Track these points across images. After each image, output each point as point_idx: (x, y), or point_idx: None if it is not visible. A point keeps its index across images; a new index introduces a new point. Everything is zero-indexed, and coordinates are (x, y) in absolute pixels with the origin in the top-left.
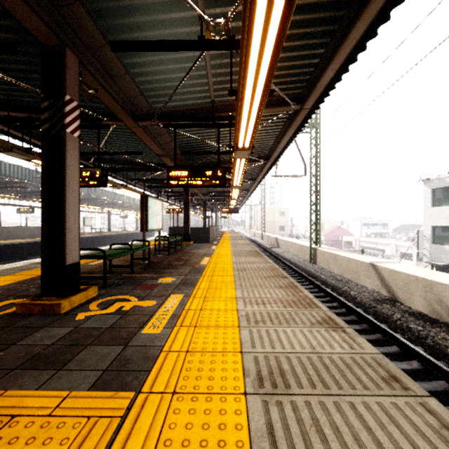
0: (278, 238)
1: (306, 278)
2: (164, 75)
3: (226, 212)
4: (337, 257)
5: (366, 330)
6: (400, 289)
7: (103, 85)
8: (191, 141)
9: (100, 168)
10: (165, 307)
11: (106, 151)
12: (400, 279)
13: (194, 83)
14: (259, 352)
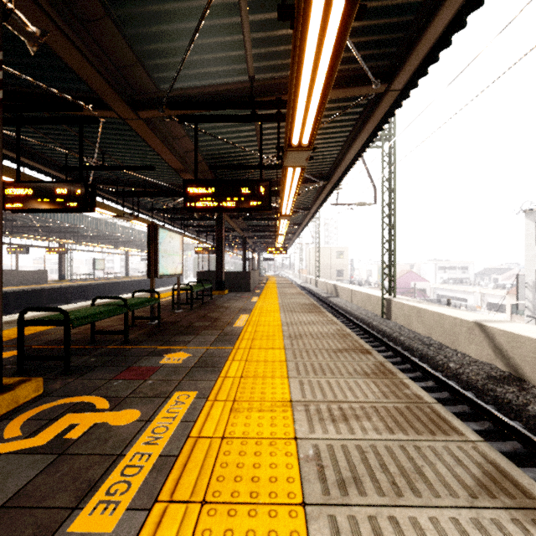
0: (338, 285)
1: (381, 341)
2: (171, 23)
3: (271, 253)
4: (422, 312)
5: (490, 431)
6: (528, 362)
7: (68, 35)
8: (223, 150)
9: (83, 183)
10: (153, 429)
11: (105, 165)
12: (528, 348)
13: (222, 41)
14: None
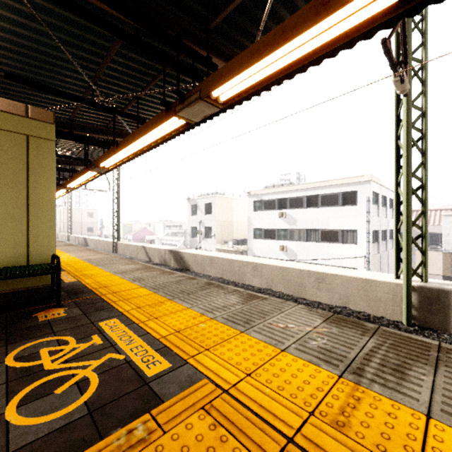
0: (87, 237)
1: None
2: None
3: None
4: (128, 246)
5: None
6: (152, 255)
7: None
8: None
9: None
10: None
11: None
12: (152, 251)
13: None
14: (85, 259)
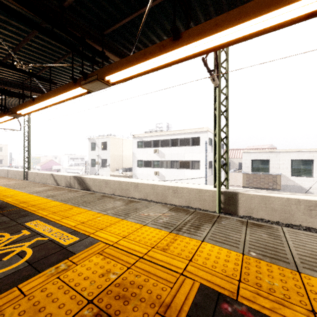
0: None
1: None
2: None
3: None
4: (38, 174)
5: None
6: (59, 180)
7: None
8: None
9: None
10: None
11: None
12: (59, 177)
13: None
14: (1, 184)
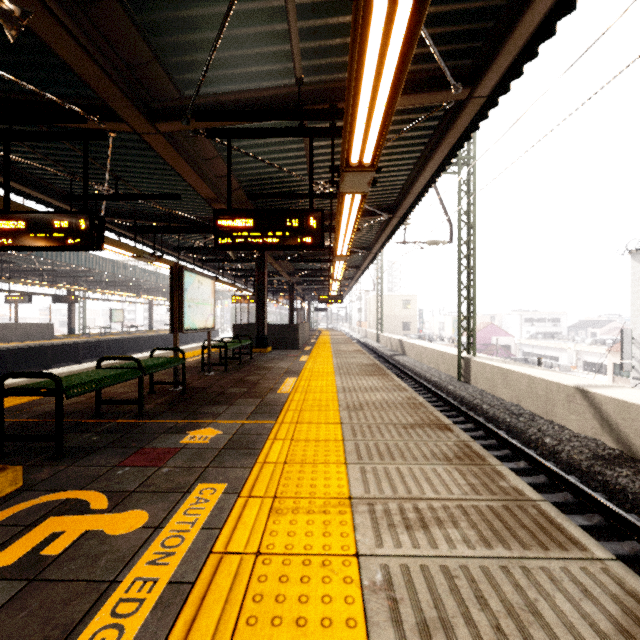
0: (404, 340)
1: (459, 410)
2: (196, 7)
3: (324, 302)
4: (508, 375)
5: (601, 527)
6: None
7: (63, 21)
8: (265, 175)
9: (87, 214)
10: (163, 541)
11: (119, 193)
12: None
13: (261, 32)
14: None
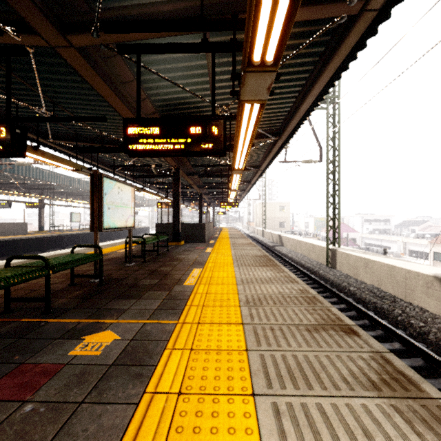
0: (282, 235)
1: (332, 292)
2: None
3: (224, 207)
4: (370, 263)
5: None
6: None
7: None
8: (176, 101)
9: (8, 122)
10: None
11: (57, 116)
12: None
13: None
14: None
